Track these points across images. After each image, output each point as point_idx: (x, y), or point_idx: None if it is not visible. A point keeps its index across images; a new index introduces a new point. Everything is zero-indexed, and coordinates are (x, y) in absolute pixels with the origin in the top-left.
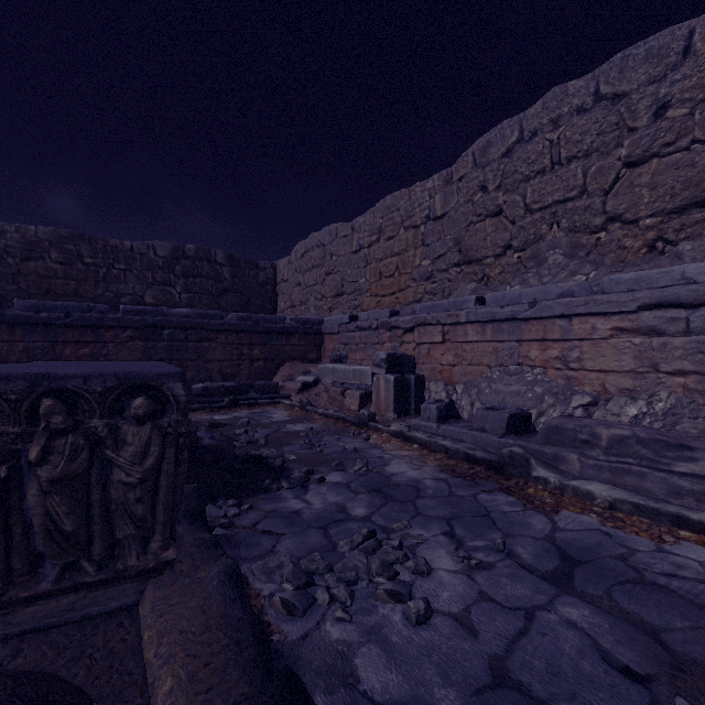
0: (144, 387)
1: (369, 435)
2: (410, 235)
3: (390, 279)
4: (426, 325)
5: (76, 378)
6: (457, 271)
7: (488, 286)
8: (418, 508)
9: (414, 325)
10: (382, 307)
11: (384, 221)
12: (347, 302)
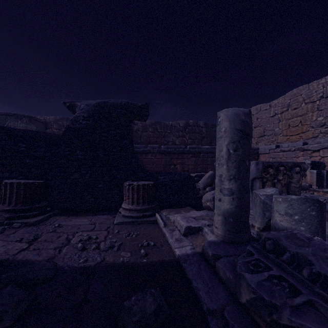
0: (296, 165)
1: (313, 192)
2: (309, 106)
3: (295, 127)
4: None
5: (285, 163)
6: None
7: None
8: None
9: (320, 148)
10: (290, 141)
11: (292, 101)
12: (267, 139)
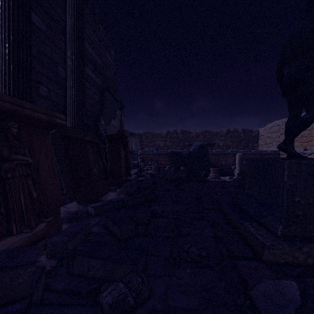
0: None
1: None
2: (313, 125)
3: (306, 137)
4: None
5: None
6: None
7: None
8: None
9: (311, 153)
10: (303, 146)
11: None
12: None
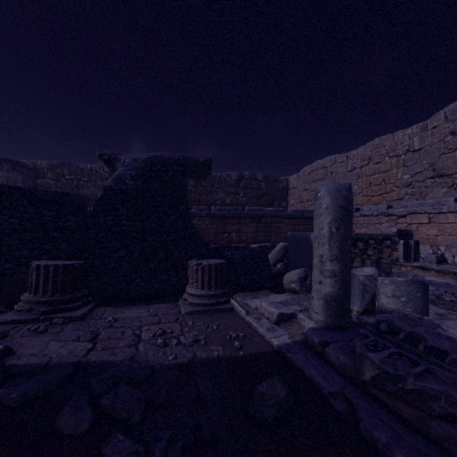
0: (386, 238)
1: (401, 267)
2: (393, 161)
3: (378, 186)
4: (416, 214)
5: (375, 235)
6: (432, 181)
7: (456, 190)
8: (456, 289)
9: (407, 214)
10: (372, 203)
11: (373, 153)
12: None
